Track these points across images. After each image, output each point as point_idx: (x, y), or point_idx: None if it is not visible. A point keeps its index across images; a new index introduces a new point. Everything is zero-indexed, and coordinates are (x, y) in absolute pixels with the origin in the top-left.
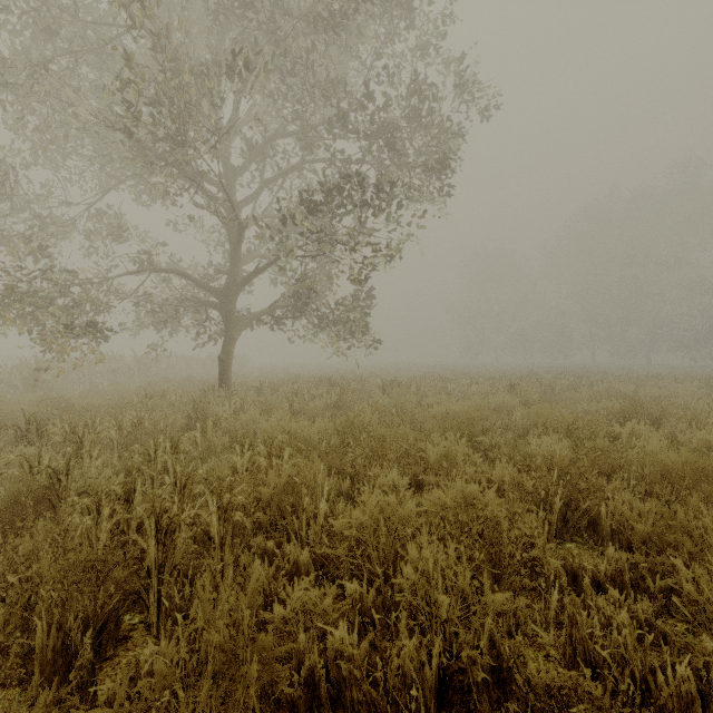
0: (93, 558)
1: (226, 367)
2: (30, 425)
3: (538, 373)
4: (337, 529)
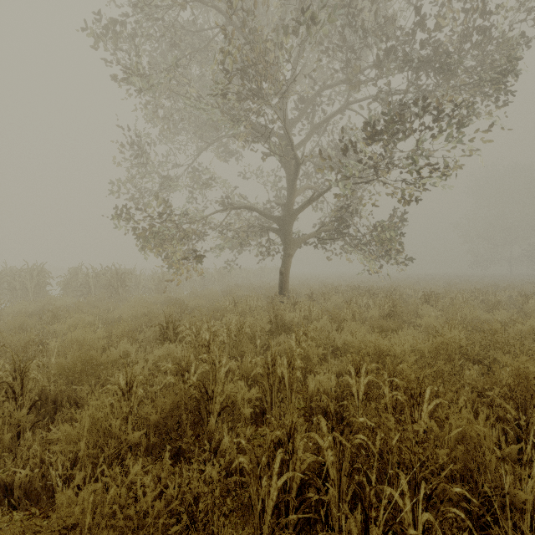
0: None
1: (285, 278)
2: (169, 324)
3: None
4: None
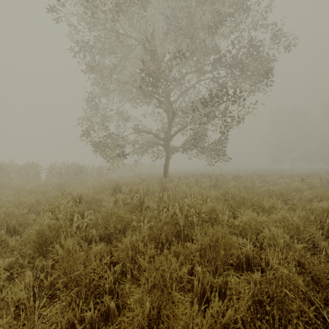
0: (170, 220)
1: (166, 169)
2: (117, 187)
3: (319, 174)
4: (235, 223)
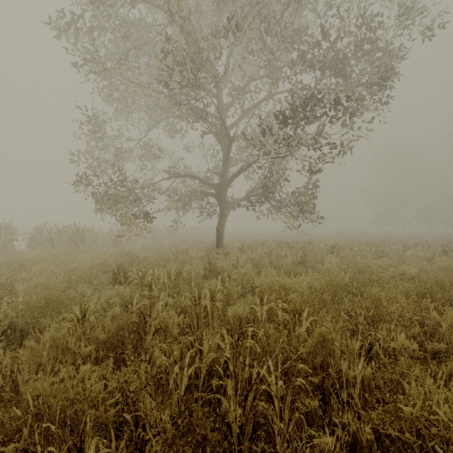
0: (193, 422)
1: (221, 234)
2: (120, 270)
3: None
4: (406, 415)
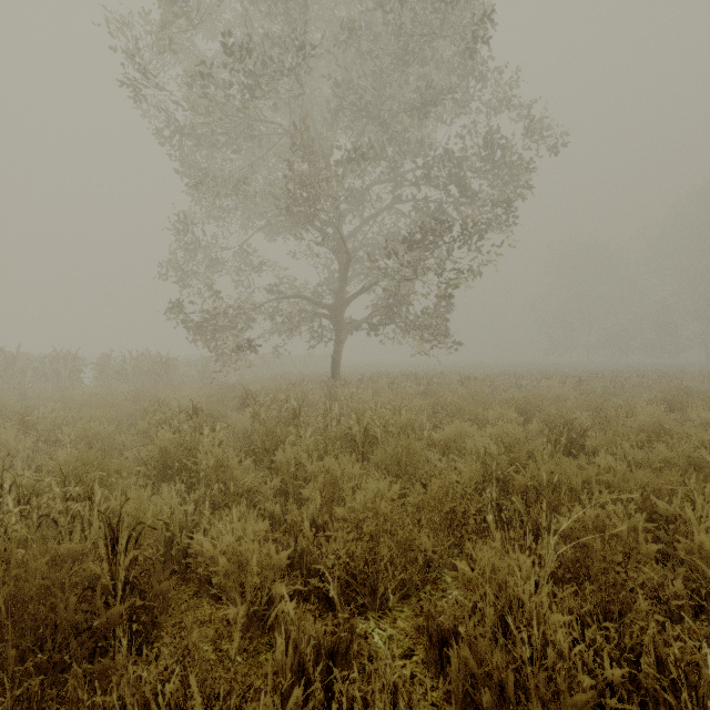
0: (343, 434)
1: (337, 363)
2: (249, 395)
3: (621, 372)
4: (436, 438)
